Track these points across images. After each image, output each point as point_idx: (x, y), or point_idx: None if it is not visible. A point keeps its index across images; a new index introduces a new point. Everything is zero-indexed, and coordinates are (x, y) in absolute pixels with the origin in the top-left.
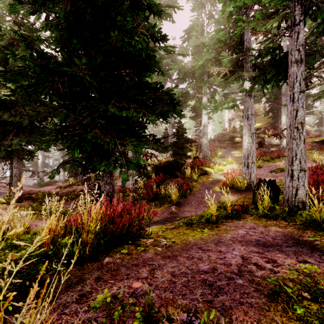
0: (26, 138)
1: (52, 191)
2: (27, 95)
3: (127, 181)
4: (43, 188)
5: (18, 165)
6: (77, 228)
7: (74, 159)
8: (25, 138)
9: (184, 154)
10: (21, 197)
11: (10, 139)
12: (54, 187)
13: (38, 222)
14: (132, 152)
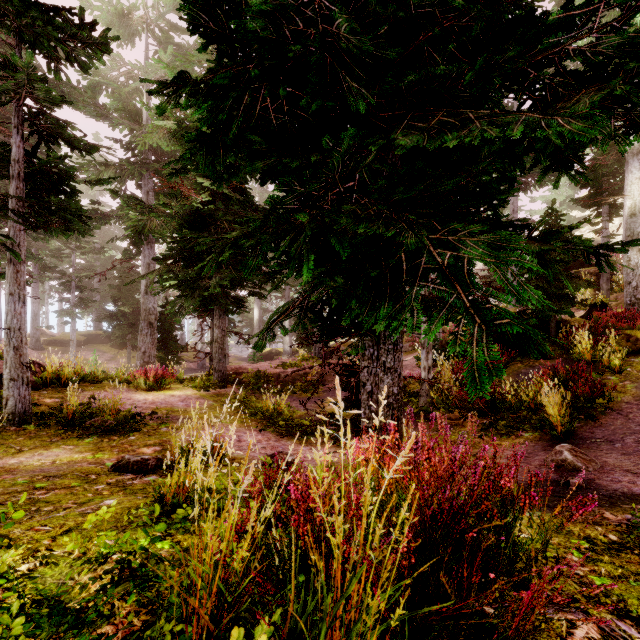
0: (230, 275)
1: (271, 371)
2: (203, 149)
3: (493, 376)
4: (258, 365)
5: (221, 323)
6: (308, 554)
7: (304, 305)
8: (228, 275)
9: (565, 296)
10: (224, 378)
11: (209, 278)
12: (275, 363)
13: (243, 432)
14: (488, 265)
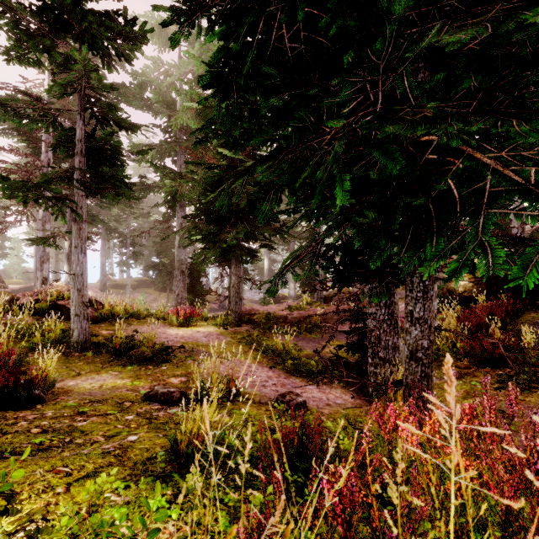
0: (244, 229)
1: (279, 313)
2: (218, 93)
3: None
4: (268, 307)
5: (237, 271)
6: None
7: (317, 250)
8: (243, 229)
9: None
10: (240, 318)
11: (227, 233)
12: (282, 306)
13: (256, 368)
14: None
